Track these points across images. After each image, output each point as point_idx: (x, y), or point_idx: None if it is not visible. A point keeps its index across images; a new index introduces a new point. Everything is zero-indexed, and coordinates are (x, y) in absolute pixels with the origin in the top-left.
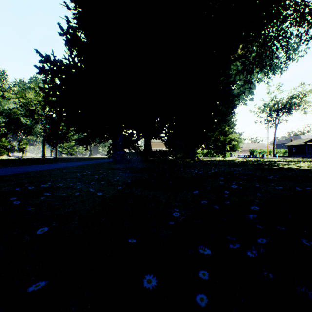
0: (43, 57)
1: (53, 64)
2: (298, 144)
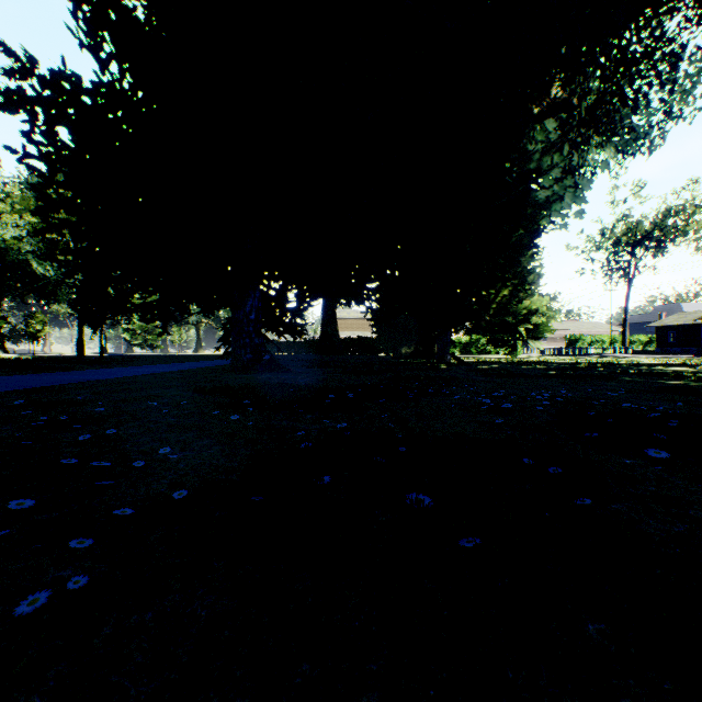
0: (17, 59)
1: (51, 83)
2: (681, 323)
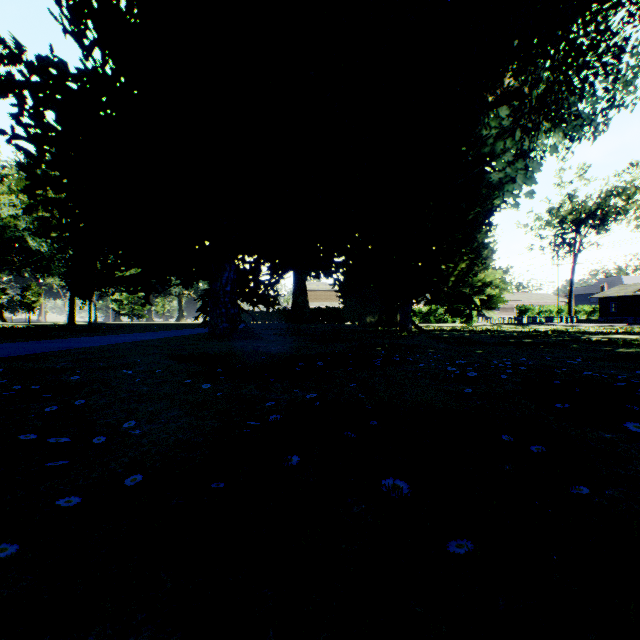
0: (6, 46)
1: (38, 68)
2: (622, 295)
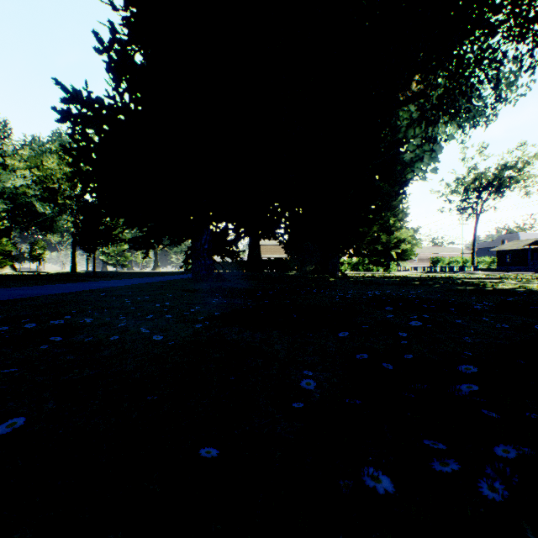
0: (68, 92)
1: (87, 105)
2: (514, 248)
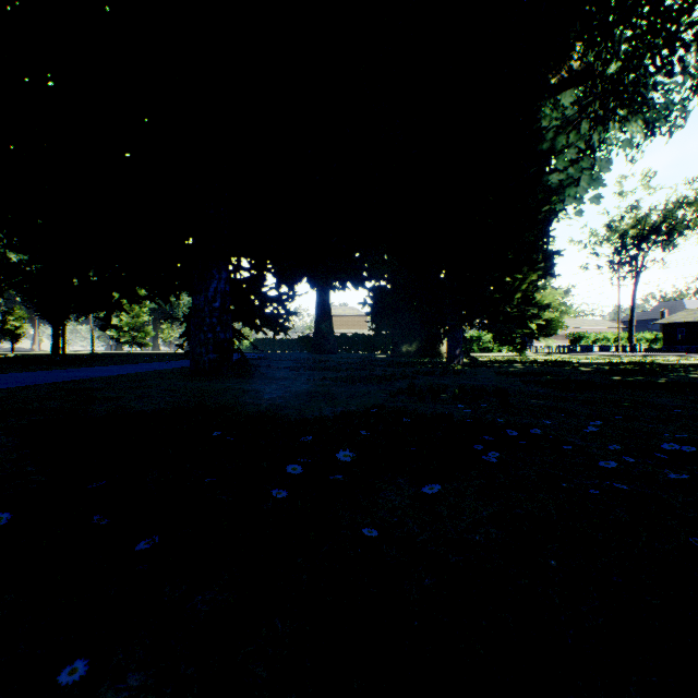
0: None
1: None
2: (691, 320)
